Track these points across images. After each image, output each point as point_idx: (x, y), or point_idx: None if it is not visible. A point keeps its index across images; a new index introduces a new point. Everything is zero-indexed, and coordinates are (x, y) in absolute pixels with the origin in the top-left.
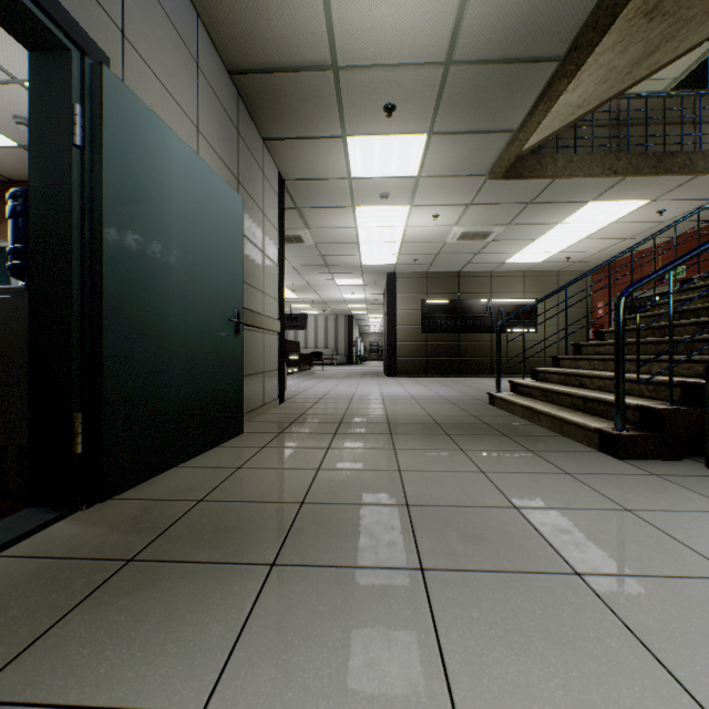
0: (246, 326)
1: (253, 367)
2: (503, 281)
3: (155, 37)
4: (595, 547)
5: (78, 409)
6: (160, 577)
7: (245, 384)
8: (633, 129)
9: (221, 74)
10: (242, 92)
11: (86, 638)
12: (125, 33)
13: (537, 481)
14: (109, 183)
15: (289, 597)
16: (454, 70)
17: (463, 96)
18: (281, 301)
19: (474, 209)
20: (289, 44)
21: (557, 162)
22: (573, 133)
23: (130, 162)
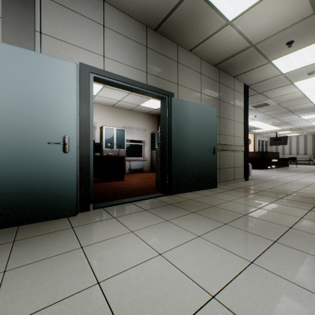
0: (223, 150)
1: (227, 165)
2: None
3: (186, 77)
4: (300, 243)
5: (167, 173)
6: (173, 207)
7: (223, 171)
8: None
9: (210, 69)
10: (220, 68)
11: (159, 210)
12: (178, 83)
13: None
14: (173, 123)
15: (191, 216)
16: None
17: None
18: (246, 138)
19: None
20: (231, 49)
21: None
22: None
23: (177, 116)
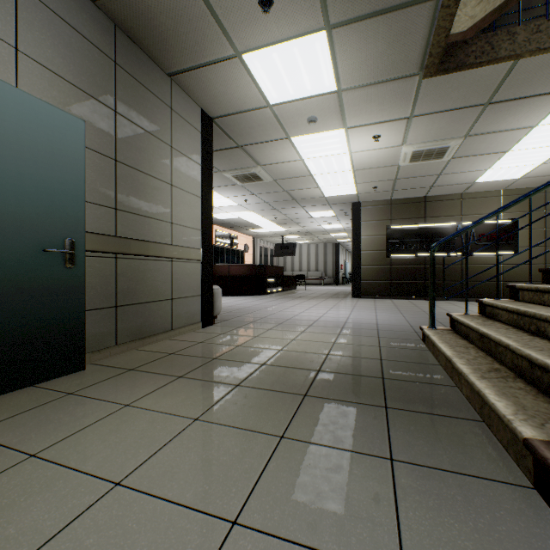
0: (134, 255)
1: (149, 295)
2: (475, 203)
3: None
4: None
5: None
6: None
7: (131, 313)
8: None
9: None
10: (116, 22)
11: None
12: None
13: None
14: None
15: None
16: None
17: None
18: (207, 231)
19: (418, 123)
20: None
21: (516, 36)
22: None
23: None
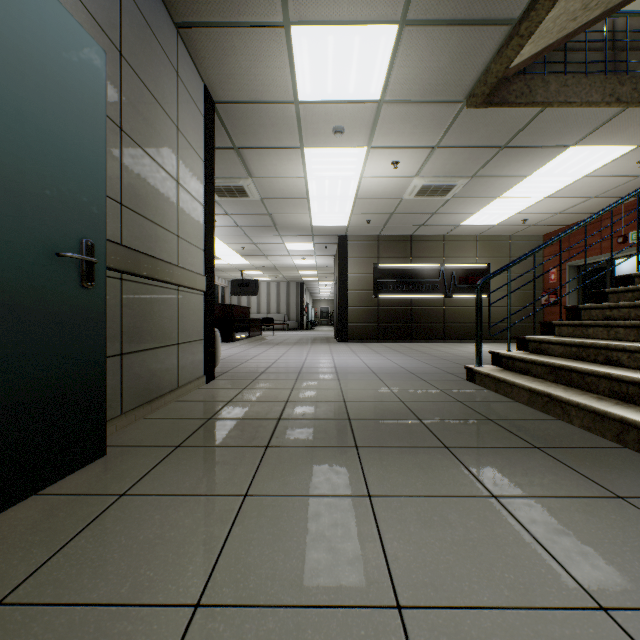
0: (140, 277)
1: (155, 337)
2: (456, 246)
3: None
4: None
5: None
6: None
7: (138, 364)
8: (631, 53)
9: None
10: None
11: None
12: None
13: None
14: None
15: None
16: None
17: None
18: (210, 253)
19: (440, 155)
20: None
21: (549, 85)
22: (562, 57)
23: None
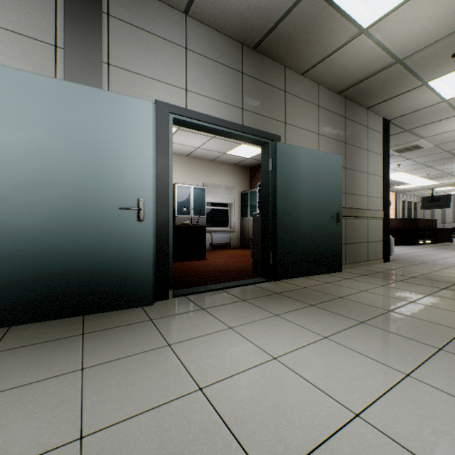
0: (351, 217)
1: (357, 239)
2: None
3: (297, 112)
4: None
5: (271, 250)
6: (281, 298)
7: (350, 248)
8: None
9: (332, 98)
10: (346, 97)
11: (263, 300)
12: (285, 122)
13: None
14: (278, 179)
15: (309, 311)
16: None
17: None
18: (385, 198)
19: None
20: (364, 69)
21: None
22: None
23: (285, 168)
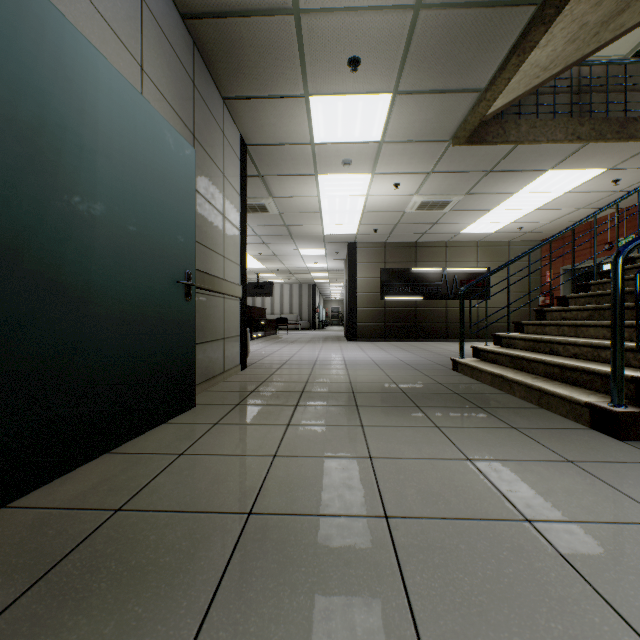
0: (203, 290)
1: (211, 333)
2: (457, 251)
3: None
4: None
5: None
6: None
7: (202, 352)
8: (594, 96)
9: (172, 16)
10: (197, 41)
11: None
12: None
13: (539, 474)
14: None
15: None
16: (424, 15)
17: (432, 48)
18: (244, 267)
19: (434, 178)
20: None
21: (520, 127)
22: (534, 100)
23: (30, 74)
